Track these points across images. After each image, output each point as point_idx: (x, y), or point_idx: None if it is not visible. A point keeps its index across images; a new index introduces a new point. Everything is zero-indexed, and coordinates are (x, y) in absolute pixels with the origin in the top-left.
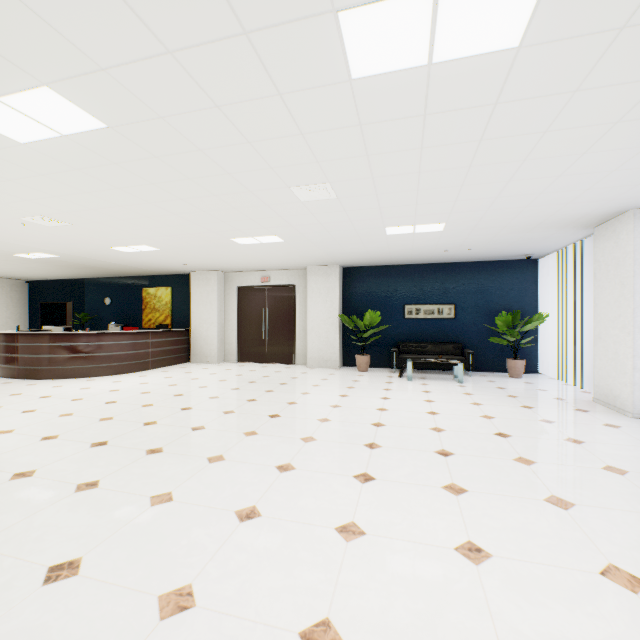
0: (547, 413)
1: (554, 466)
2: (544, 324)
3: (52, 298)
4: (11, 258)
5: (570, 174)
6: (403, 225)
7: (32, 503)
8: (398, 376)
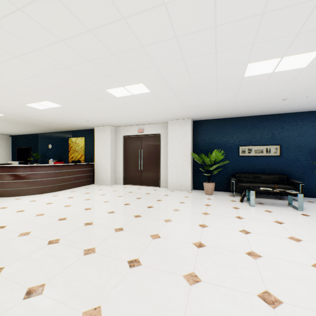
0: None
1: None
2: None
3: (22, 145)
4: None
5: None
6: (269, 58)
7: None
8: (240, 201)
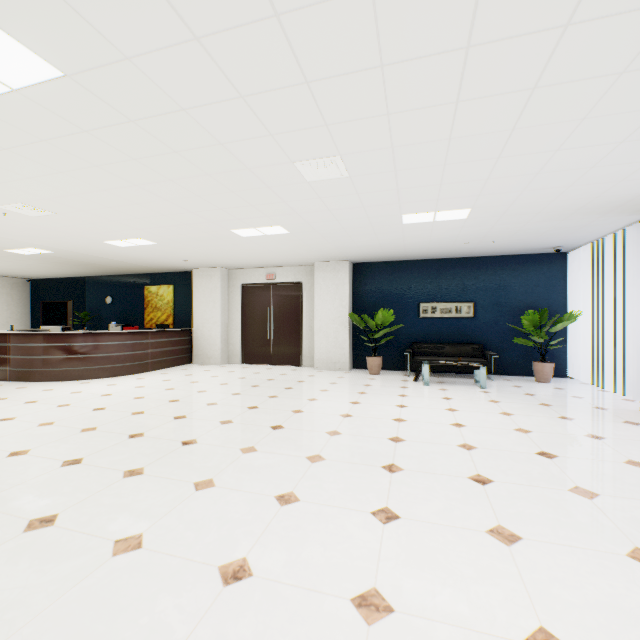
0: (592, 426)
1: (624, 501)
2: (574, 323)
3: (53, 297)
4: (5, 254)
5: (635, 139)
6: (422, 212)
7: None
8: (413, 380)
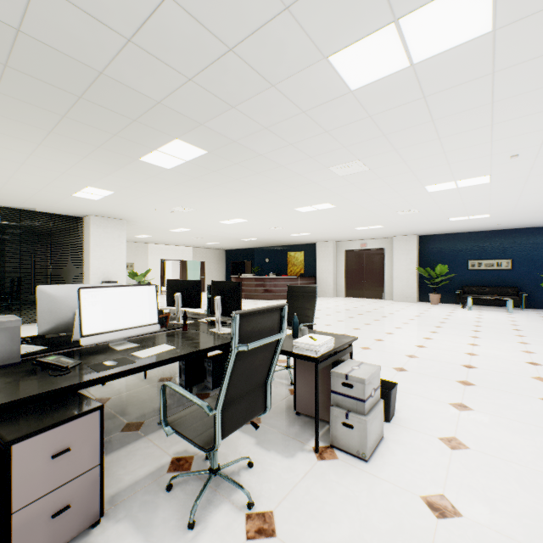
0: None
1: (535, 338)
2: None
3: (237, 259)
4: (237, 241)
5: None
6: (460, 217)
7: (316, 326)
8: (461, 307)
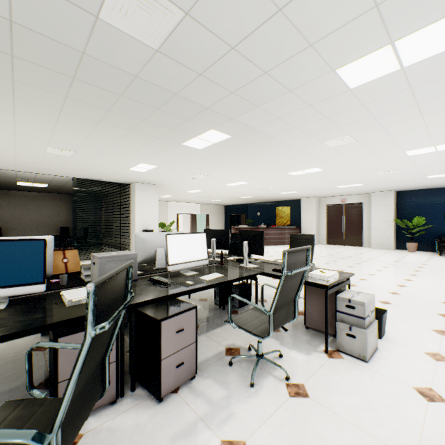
0: None
1: None
2: None
3: (234, 213)
4: (235, 198)
5: None
6: (437, 174)
7: None
8: (438, 255)
